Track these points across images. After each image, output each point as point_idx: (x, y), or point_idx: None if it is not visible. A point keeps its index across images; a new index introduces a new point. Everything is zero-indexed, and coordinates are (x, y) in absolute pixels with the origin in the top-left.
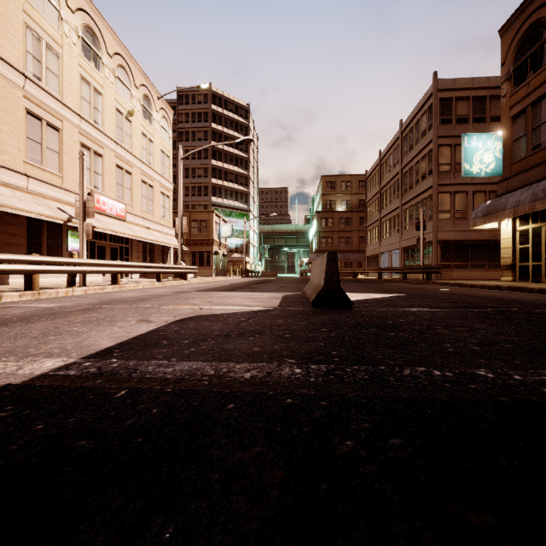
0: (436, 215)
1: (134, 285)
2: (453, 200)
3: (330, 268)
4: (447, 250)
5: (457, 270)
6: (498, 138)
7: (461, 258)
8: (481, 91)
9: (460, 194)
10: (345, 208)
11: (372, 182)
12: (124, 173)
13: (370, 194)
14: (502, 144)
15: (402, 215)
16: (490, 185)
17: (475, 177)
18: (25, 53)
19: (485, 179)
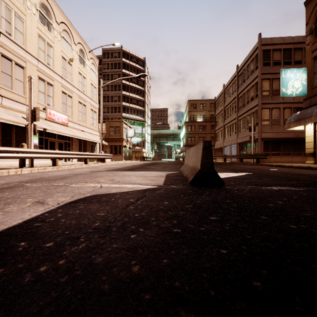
0: (260, 122)
1: (68, 166)
2: (271, 113)
3: (206, 154)
4: (267, 144)
5: (273, 157)
6: (304, 71)
7: (276, 149)
8: (288, 45)
9: (275, 109)
10: (202, 119)
11: (219, 104)
12: (67, 97)
13: (218, 111)
14: (307, 75)
15: (238, 123)
16: (294, 104)
17: (285, 99)
18: None
19: (291, 100)
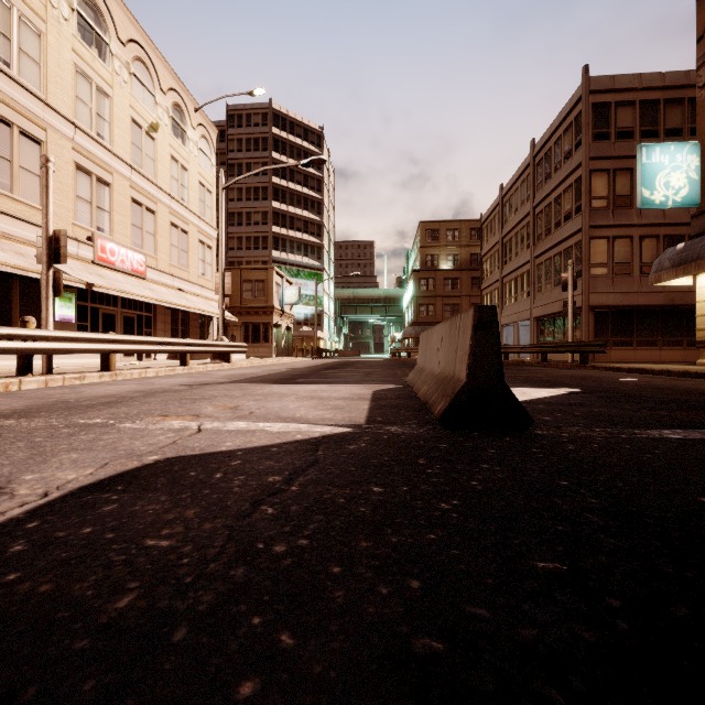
0: (587, 270)
1: (140, 371)
2: (612, 249)
3: (482, 342)
4: (603, 320)
5: (618, 349)
6: (693, 150)
7: (622, 332)
8: (652, 93)
9: (621, 241)
10: (452, 265)
11: (489, 229)
12: (145, 211)
13: (487, 246)
14: (700, 159)
15: (534, 272)
16: (664, 227)
17: (644, 216)
18: None
19: (657, 218)
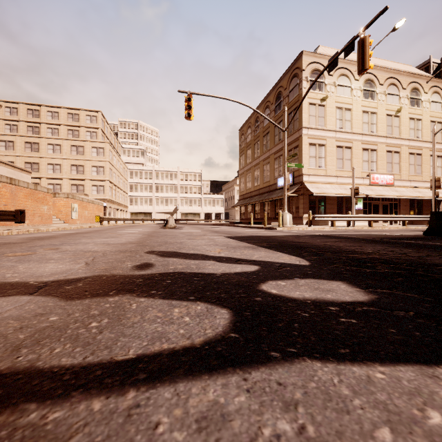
0: None
1: (381, 227)
2: None
3: (431, 218)
4: None
5: None
6: None
7: None
8: None
9: None
10: None
11: None
12: (393, 154)
13: None
14: None
15: None
16: None
17: None
18: (335, 121)
19: None
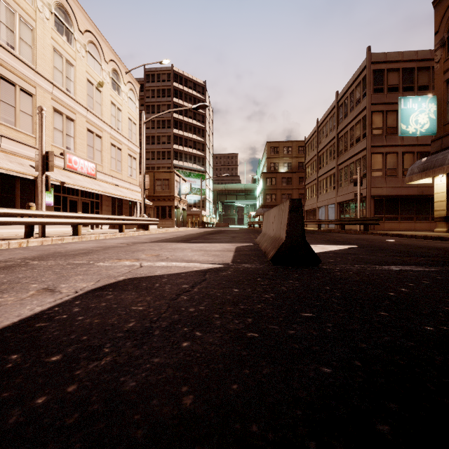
0: (370, 173)
1: (95, 235)
2: (385, 160)
3: (293, 218)
4: (379, 204)
5: (388, 222)
6: (432, 101)
7: (391, 211)
8: (410, 63)
9: (391, 155)
10: (287, 169)
11: (310, 147)
12: (95, 137)
13: (309, 157)
14: (436, 106)
15: (337, 174)
16: (417, 146)
17: (405, 140)
18: None
19: (413, 141)
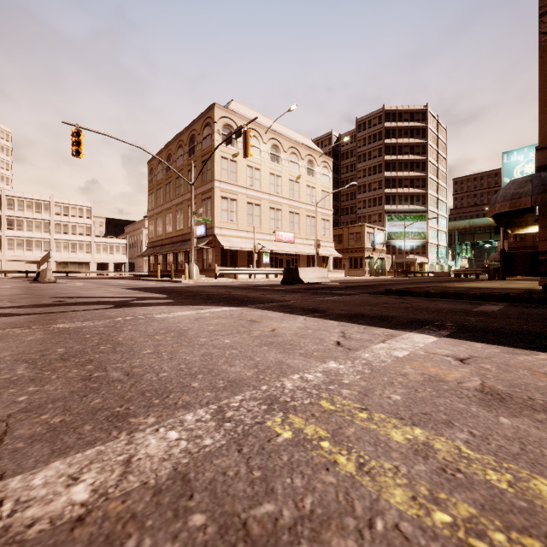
0: None
1: (276, 279)
2: None
3: (284, 272)
4: None
5: None
6: None
7: None
8: None
9: None
10: None
11: None
12: (294, 215)
13: None
14: None
15: None
16: None
17: None
18: (246, 178)
19: None
